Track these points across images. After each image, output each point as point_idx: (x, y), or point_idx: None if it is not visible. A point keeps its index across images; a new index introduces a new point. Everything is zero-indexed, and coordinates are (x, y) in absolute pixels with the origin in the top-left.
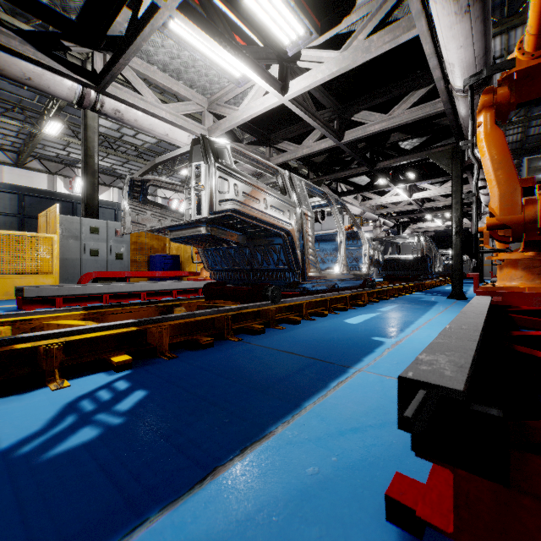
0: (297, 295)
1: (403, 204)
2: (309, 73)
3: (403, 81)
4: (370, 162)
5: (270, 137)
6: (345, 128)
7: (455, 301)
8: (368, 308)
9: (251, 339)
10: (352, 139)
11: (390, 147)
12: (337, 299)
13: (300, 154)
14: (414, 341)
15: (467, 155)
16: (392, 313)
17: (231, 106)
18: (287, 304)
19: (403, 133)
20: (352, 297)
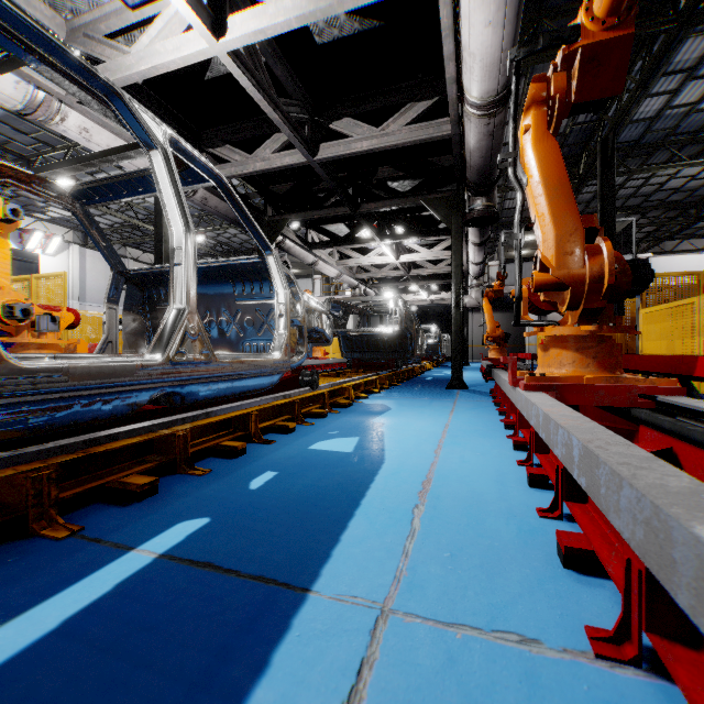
0: (240, 397)
1: (388, 269)
2: (264, 8)
3: (400, 85)
4: (353, 202)
5: (200, 134)
6: (320, 141)
7: (457, 391)
8: (356, 410)
9: (111, 522)
10: (331, 156)
11: (378, 185)
12: (310, 398)
13: (251, 168)
14: (449, 476)
15: (469, 208)
16: (392, 416)
17: (115, 43)
18: (218, 419)
19: (394, 169)
20: (332, 392)
